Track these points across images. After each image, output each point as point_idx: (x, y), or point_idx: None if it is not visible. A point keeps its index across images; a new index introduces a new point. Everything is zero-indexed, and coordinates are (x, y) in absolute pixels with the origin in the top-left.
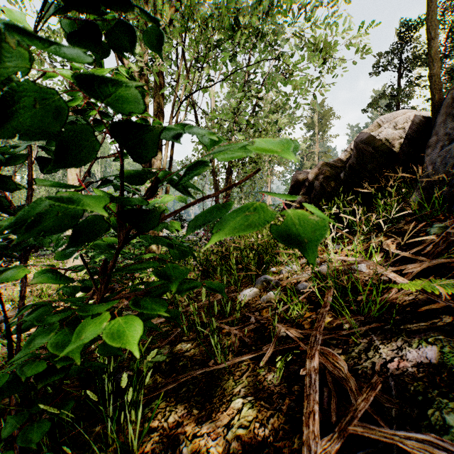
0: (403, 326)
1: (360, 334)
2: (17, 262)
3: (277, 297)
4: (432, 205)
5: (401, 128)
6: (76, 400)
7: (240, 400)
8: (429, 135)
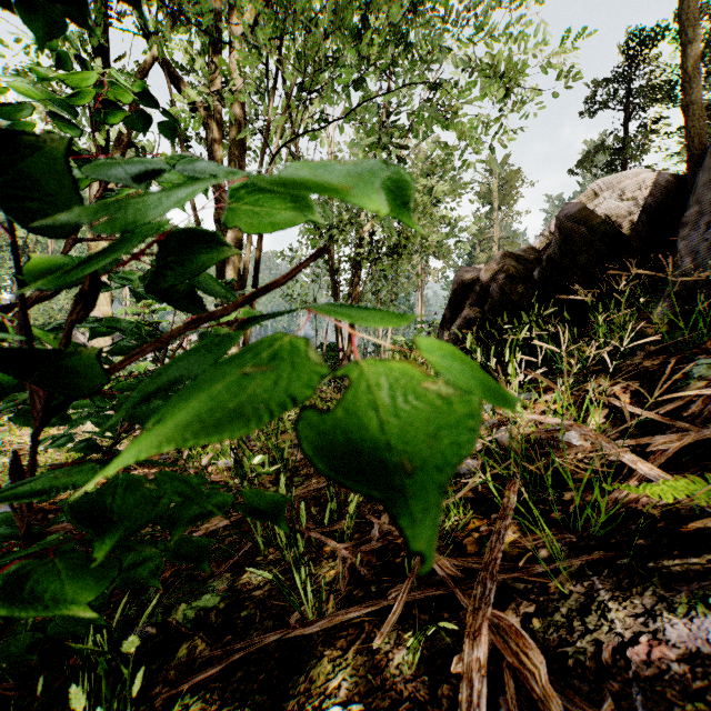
0: (655, 563)
1: (569, 573)
2: (10, 414)
3: None
4: (691, 324)
5: (630, 198)
6: (46, 687)
7: (336, 710)
8: (683, 206)
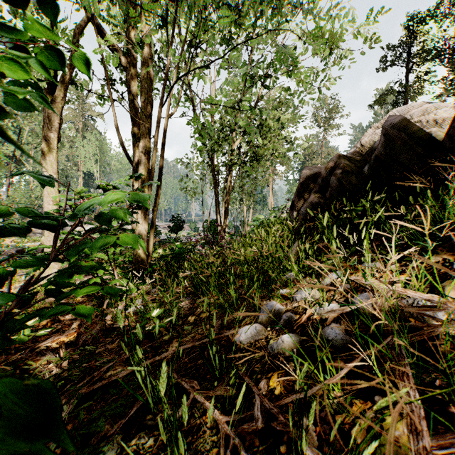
0: None
1: None
2: None
3: (294, 347)
4: None
5: (417, 121)
6: None
7: None
8: None
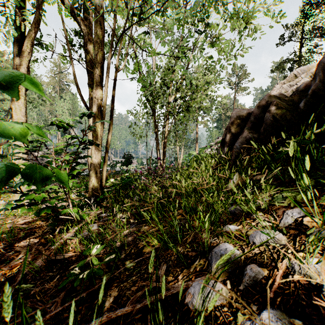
0: None
1: None
2: None
3: None
4: None
5: None
6: None
7: None
8: None
